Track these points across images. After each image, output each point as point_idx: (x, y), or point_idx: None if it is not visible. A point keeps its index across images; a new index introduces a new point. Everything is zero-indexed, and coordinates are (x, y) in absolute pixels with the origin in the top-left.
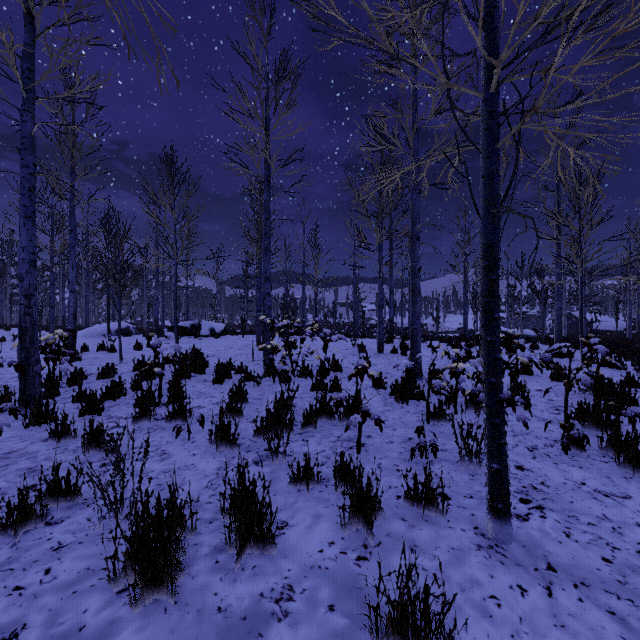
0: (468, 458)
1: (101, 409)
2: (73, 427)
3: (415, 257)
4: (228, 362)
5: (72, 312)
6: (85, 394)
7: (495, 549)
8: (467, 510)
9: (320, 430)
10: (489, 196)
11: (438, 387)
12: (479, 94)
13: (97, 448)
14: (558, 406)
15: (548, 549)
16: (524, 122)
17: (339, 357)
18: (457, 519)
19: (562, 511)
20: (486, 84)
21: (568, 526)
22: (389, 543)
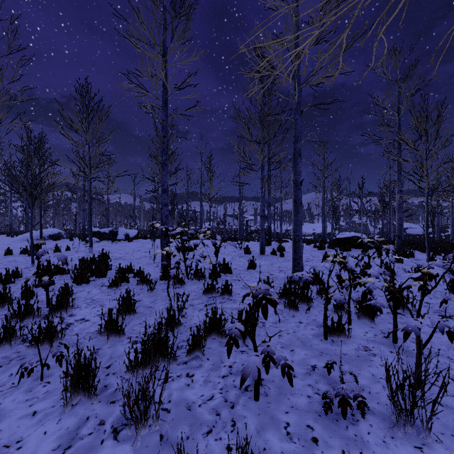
0: (406, 416)
1: None
2: None
3: (297, 171)
4: (128, 266)
5: None
6: None
7: None
8: None
9: (209, 355)
10: None
11: (340, 303)
12: None
13: None
14: (439, 311)
15: None
16: None
17: (229, 259)
18: None
19: None
20: None
21: None
22: None
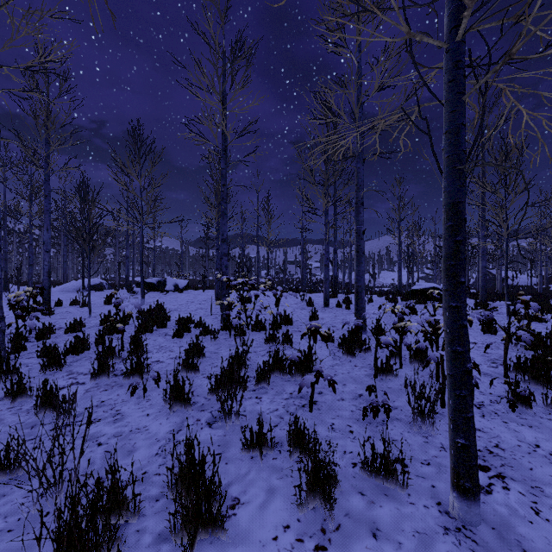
0: (420, 419)
1: (63, 365)
2: (32, 384)
3: (360, 220)
4: (188, 316)
5: (47, 270)
6: (47, 350)
7: (463, 532)
8: (426, 480)
9: (273, 386)
10: (454, 152)
11: (386, 344)
12: (443, 44)
13: (51, 408)
14: (494, 359)
15: (520, 532)
16: (495, 70)
17: (289, 311)
18: (418, 492)
19: (524, 480)
20: (451, 33)
21: (534, 500)
22: (349, 526)
